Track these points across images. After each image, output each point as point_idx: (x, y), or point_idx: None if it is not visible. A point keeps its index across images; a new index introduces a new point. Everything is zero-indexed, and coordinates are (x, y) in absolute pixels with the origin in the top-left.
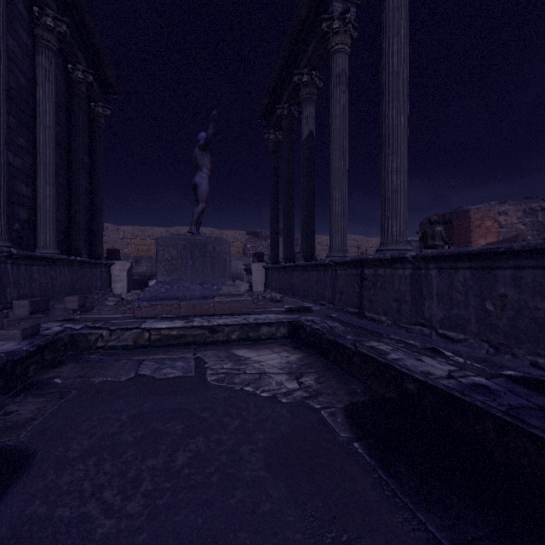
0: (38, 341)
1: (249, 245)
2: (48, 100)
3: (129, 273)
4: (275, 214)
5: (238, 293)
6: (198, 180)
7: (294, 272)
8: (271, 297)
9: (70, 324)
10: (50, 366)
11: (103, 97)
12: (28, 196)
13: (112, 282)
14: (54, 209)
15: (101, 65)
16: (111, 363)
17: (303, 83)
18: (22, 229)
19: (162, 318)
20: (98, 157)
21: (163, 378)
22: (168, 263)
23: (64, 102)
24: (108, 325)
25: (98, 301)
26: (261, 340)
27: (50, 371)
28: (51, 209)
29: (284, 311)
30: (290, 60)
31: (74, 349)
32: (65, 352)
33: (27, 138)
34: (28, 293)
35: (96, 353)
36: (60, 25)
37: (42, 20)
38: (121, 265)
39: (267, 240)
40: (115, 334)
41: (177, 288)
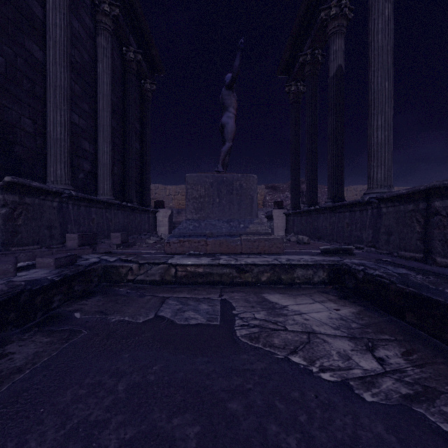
0: (68, 270)
1: (268, 198)
2: (105, 73)
3: (169, 219)
4: (296, 162)
5: (265, 231)
6: (225, 120)
7: (319, 215)
8: (297, 239)
9: (106, 257)
10: (80, 297)
11: (150, 75)
12: (91, 152)
13: (157, 226)
14: (110, 163)
15: (148, 48)
16: (136, 298)
17: (331, 17)
18: (86, 178)
19: (189, 254)
20: (146, 124)
21: (184, 324)
22: (196, 201)
23: (120, 78)
24: (138, 259)
25: (140, 239)
26: (294, 284)
27: (76, 303)
28: (108, 162)
29: (317, 253)
30: (315, 0)
31: (107, 281)
32: (99, 283)
33: (90, 104)
34: (87, 230)
35: (126, 286)
36: (114, 9)
37: (101, 7)
38: (164, 212)
39: (284, 193)
40: (143, 268)
41: (204, 225)
